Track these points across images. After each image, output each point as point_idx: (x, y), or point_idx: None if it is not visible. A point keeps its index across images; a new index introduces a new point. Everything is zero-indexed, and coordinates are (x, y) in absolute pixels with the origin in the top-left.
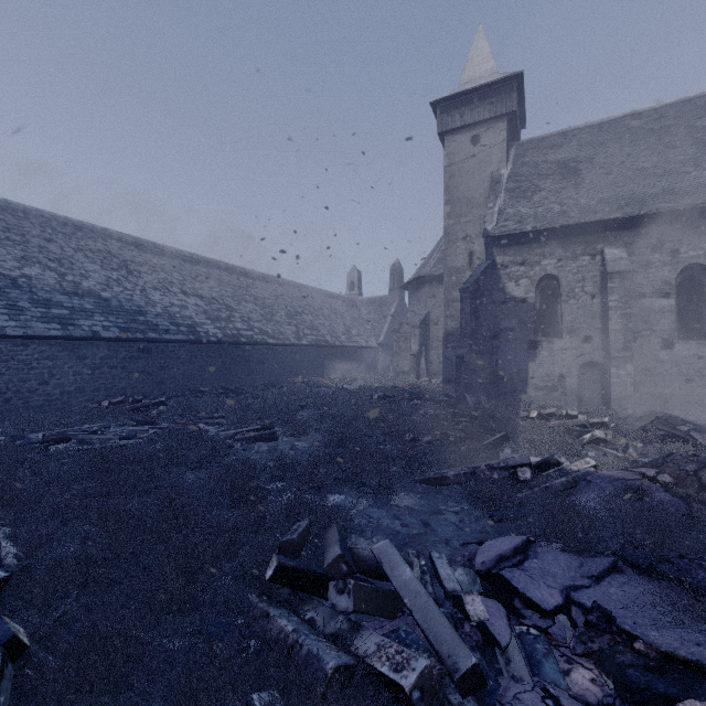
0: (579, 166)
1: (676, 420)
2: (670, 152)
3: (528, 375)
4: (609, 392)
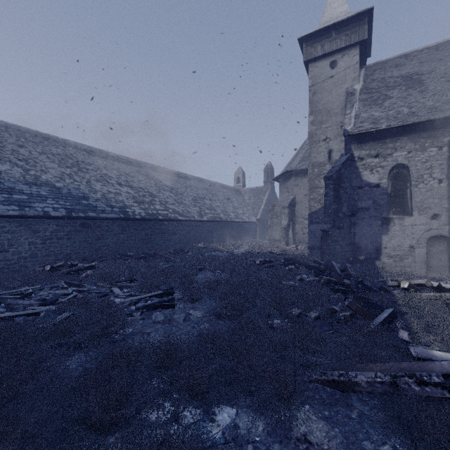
0: (422, 77)
1: None
2: None
3: (382, 245)
4: None
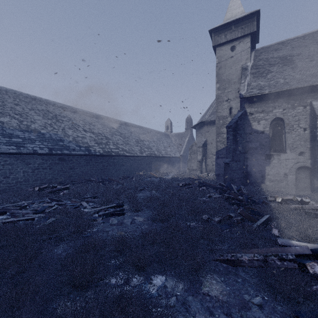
0: (293, 58)
1: None
2: None
3: (265, 173)
4: (317, 184)
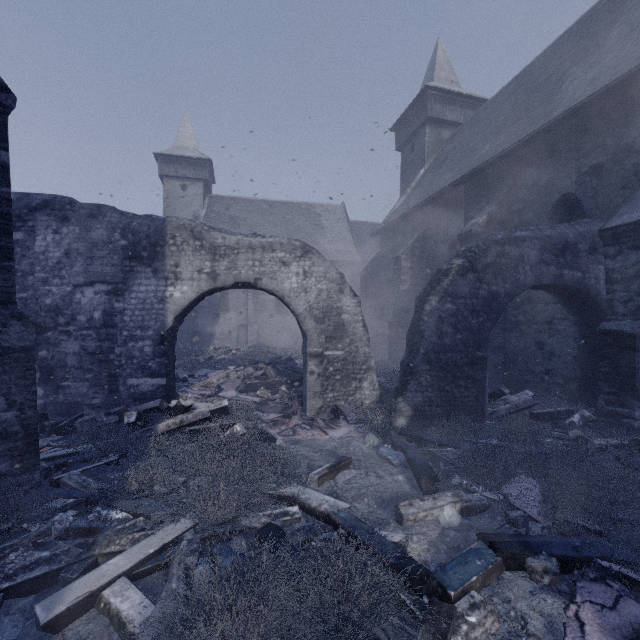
0: (240, 222)
1: (263, 345)
2: (276, 228)
3: (214, 332)
4: (248, 338)
